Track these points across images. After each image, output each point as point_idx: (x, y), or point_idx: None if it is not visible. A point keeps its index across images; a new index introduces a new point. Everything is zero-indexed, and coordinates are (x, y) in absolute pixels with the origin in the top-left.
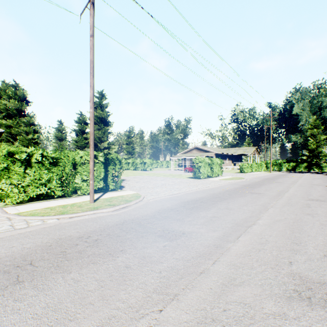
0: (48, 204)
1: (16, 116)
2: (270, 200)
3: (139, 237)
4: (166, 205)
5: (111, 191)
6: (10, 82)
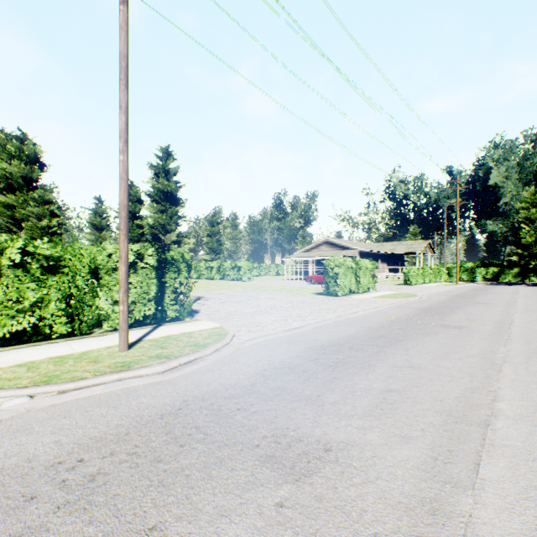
0: (30, 354)
1: (22, 189)
2: (490, 344)
3: (210, 466)
4: (279, 355)
5: (171, 321)
6: (13, 132)
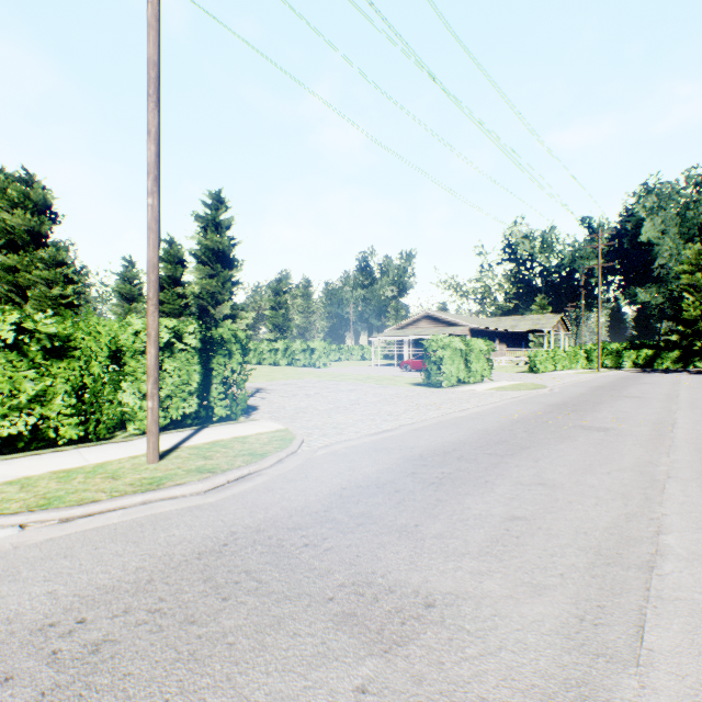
0: (26, 467)
1: (27, 247)
2: (647, 452)
3: (264, 630)
4: (364, 468)
5: (220, 421)
6: (16, 172)
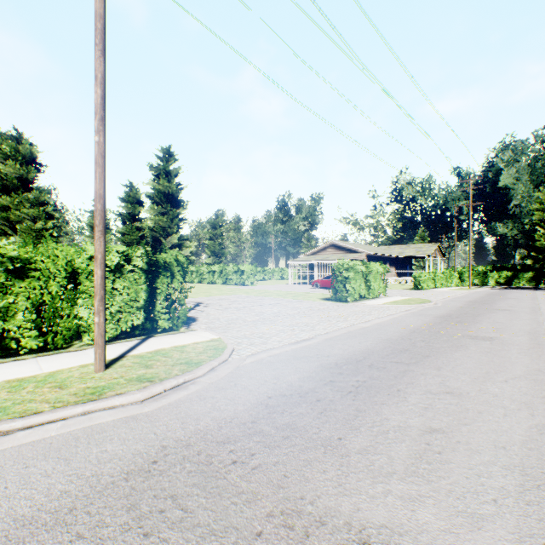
0: None
1: (17, 190)
2: (533, 360)
3: None
4: (287, 377)
5: (164, 331)
6: (9, 131)
